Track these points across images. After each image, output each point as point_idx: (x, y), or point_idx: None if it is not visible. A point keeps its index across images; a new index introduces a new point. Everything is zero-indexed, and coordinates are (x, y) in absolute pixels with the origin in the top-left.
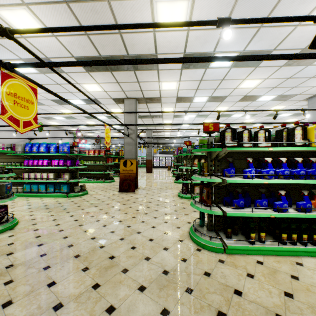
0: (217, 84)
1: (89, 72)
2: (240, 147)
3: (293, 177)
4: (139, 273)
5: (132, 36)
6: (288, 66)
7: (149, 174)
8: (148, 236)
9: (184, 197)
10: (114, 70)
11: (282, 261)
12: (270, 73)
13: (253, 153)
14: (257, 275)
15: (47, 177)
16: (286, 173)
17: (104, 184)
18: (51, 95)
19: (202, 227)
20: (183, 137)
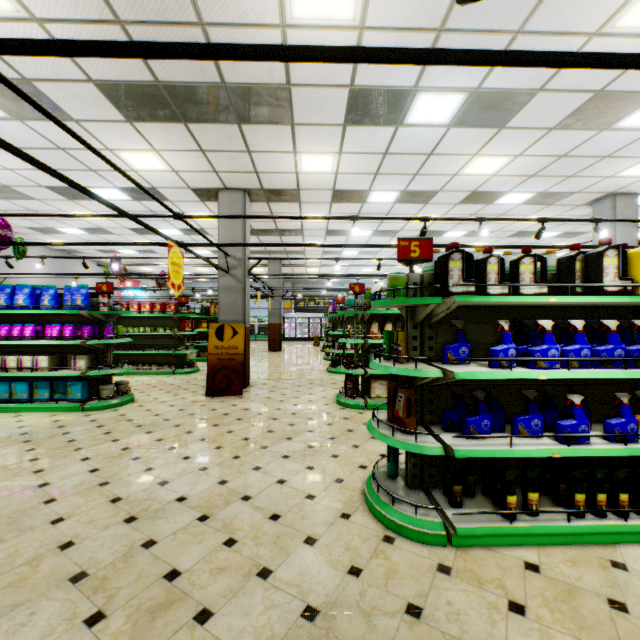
0: (420, 164)
1: (132, 122)
2: (481, 295)
3: (598, 364)
4: (242, 620)
5: (230, 34)
6: (563, 130)
7: (275, 353)
8: (269, 506)
9: (350, 405)
10: (193, 121)
11: (581, 560)
12: (527, 144)
13: (507, 309)
14: (533, 606)
15: (34, 364)
16: (585, 354)
17: (175, 378)
18: (47, 176)
19: (393, 480)
20: (347, 275)
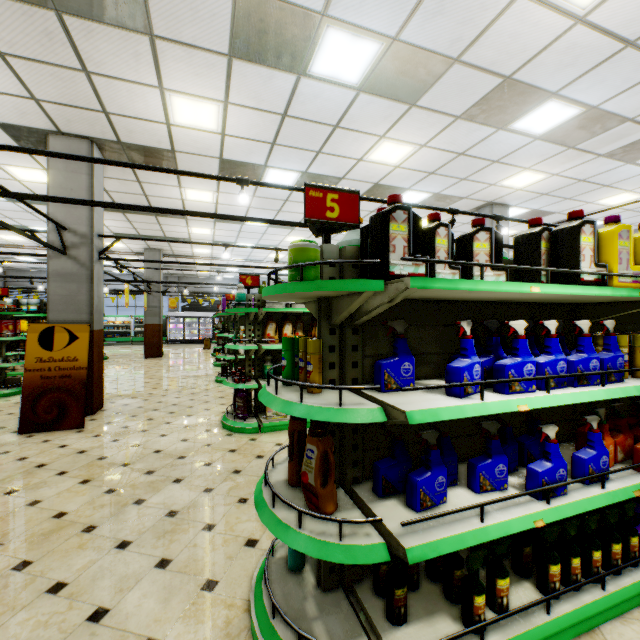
0: (324, 139)
1: None
2: None
3: (574, 380)
4: None
5: None
6: (468, 122)
7: (152, 360)
8: None
9: (239, 429)
10: None
11: None
12: (433, 133)
13: (452, 305)
14: None
15: None
16: (561, 368)
17: None
18: None
19: (298, 578)
20: (238, 266)
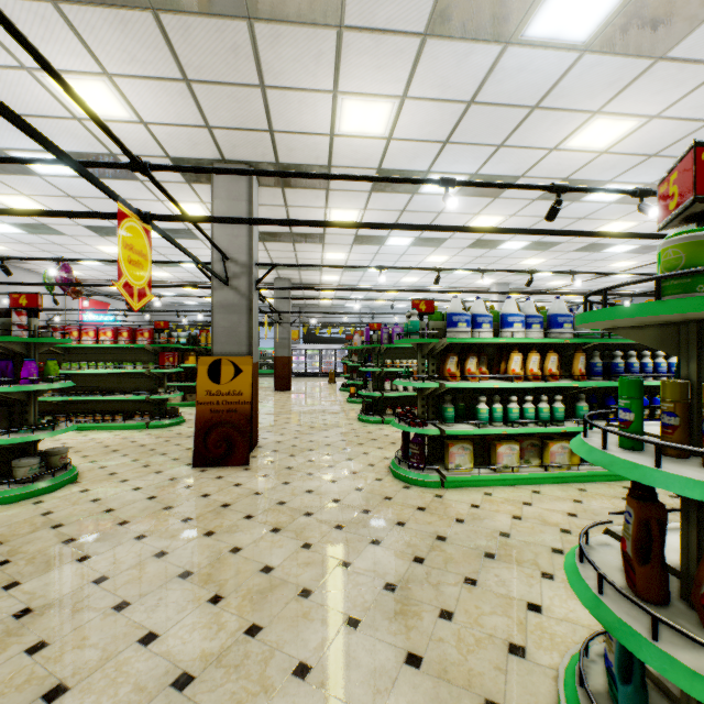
0: (512, 127)
1: (57, 1)
2: None
3: None
4: None
5: None
6: None
7: (283, 394)
8: None
9: (417, 481)
10: (169, 7)
11: None
12: (677, 95)
13: None
14: None
15: None
16: None
17: (149, 434)
18: None
19: None
20: (394, 290)
